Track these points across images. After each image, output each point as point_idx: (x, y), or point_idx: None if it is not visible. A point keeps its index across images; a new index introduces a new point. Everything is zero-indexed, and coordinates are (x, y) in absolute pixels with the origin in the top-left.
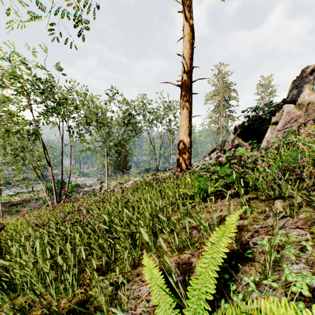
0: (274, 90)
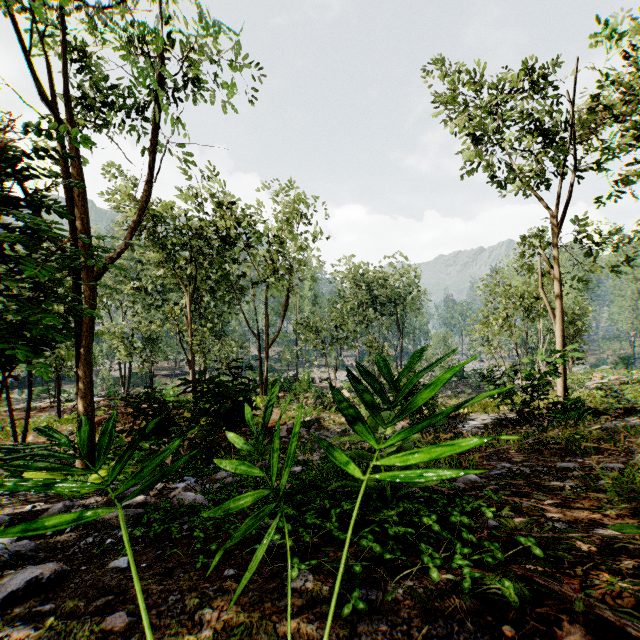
0: None
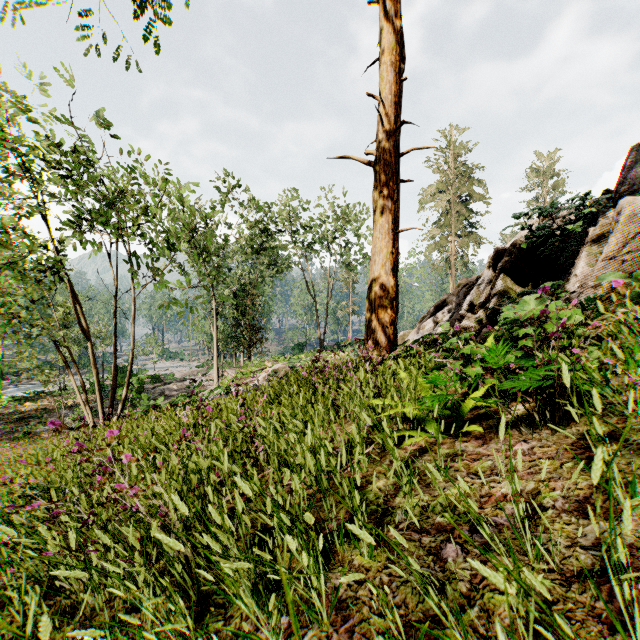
0: (562, 181)
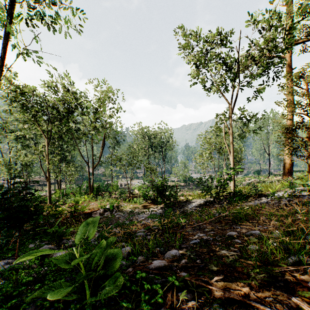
0: None
